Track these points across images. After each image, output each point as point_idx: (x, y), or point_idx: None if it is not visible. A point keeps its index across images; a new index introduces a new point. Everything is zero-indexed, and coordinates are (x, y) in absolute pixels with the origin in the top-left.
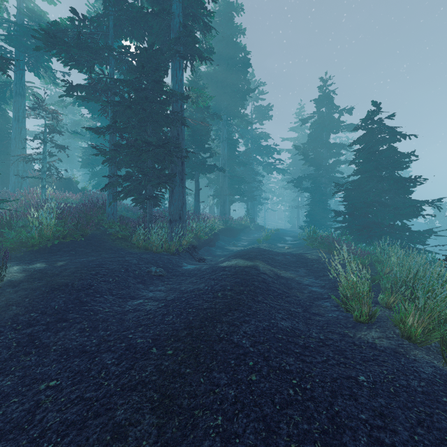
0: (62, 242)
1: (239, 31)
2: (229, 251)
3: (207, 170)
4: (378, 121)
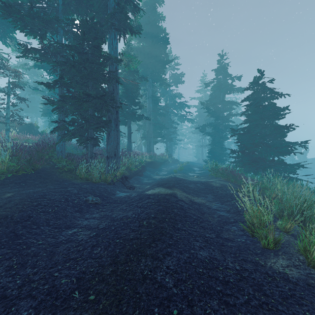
0: (15, 175)
1: (161, 17)
2: (153, 179)
3: (136, 119)
4: (261, 84)
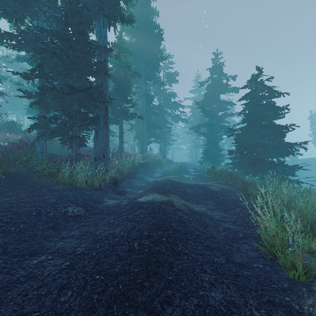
0: None
1: (155, 13)
2: (147, 182)
3: (129, 117)
4: (259, 83)
